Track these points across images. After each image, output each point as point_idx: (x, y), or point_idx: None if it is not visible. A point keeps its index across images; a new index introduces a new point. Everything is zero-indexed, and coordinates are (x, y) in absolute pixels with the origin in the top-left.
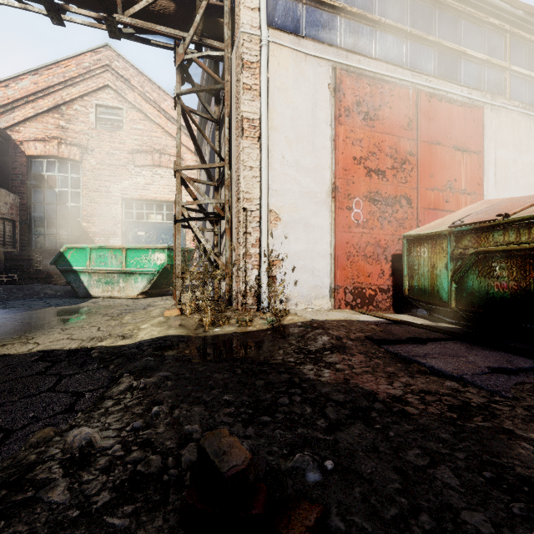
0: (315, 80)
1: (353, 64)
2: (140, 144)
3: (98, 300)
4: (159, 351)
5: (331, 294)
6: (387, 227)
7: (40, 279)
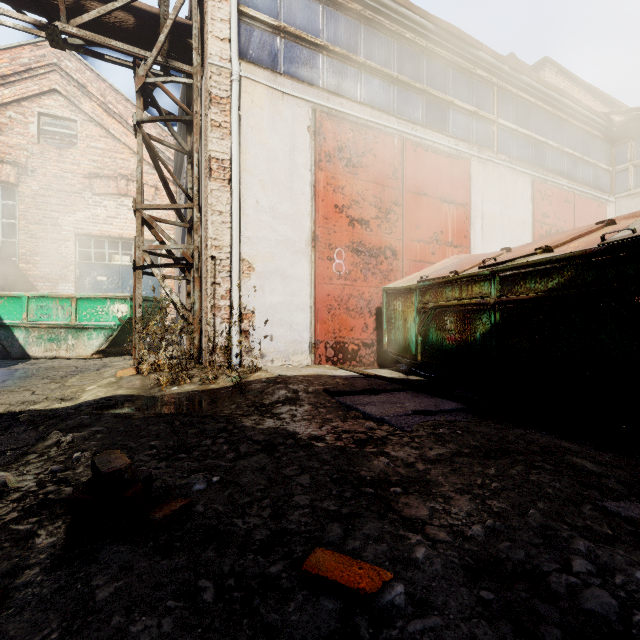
0: (294, 121)
1: (335, 107)
2: (100, 167)
3: (39, 362)
4: (100, 410)
5: (311, 349)
6: (371, 279)
7: None
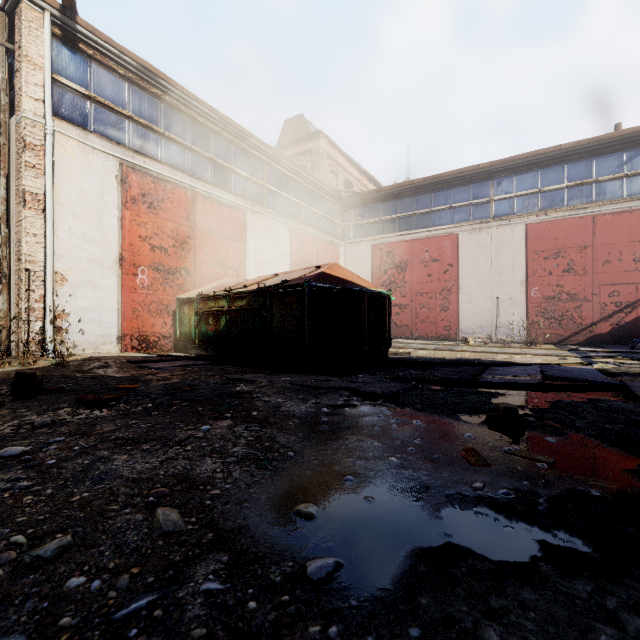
0: (103, 170)
1: (139, 164)
2: None
3: None
4: None
5: (119, 340)
6: (169, 290)
7: None
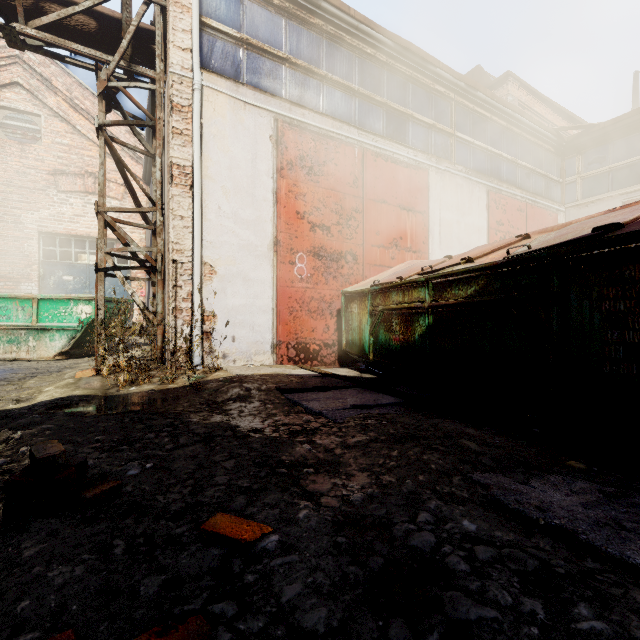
0: (256, 130)
1: (297, 117)
2: (66, 164)
3: None
4: (53, 410)
5: (273, 349)
6: (332, 282)
7: None
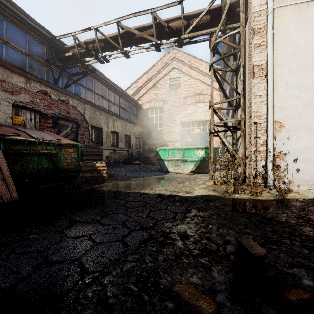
0: None
1: None
2: (189, 93)
3: (172, 174)
4: (206, 202)
5: None
6: None
7: (148, 162)
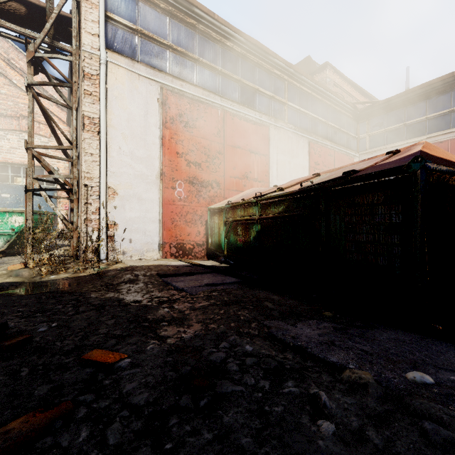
0: (147, 94)
1: (177, 87)
2: (4, 108)
3: None
4: None
5: (160, 248)
6: (202, 201)
7: None
